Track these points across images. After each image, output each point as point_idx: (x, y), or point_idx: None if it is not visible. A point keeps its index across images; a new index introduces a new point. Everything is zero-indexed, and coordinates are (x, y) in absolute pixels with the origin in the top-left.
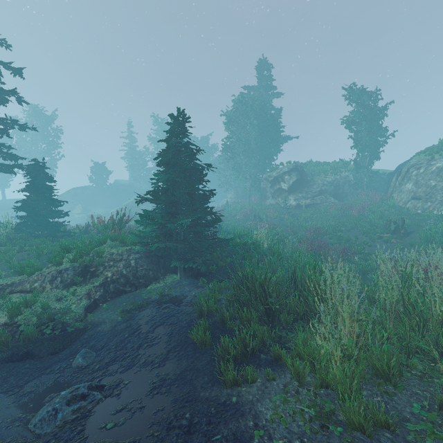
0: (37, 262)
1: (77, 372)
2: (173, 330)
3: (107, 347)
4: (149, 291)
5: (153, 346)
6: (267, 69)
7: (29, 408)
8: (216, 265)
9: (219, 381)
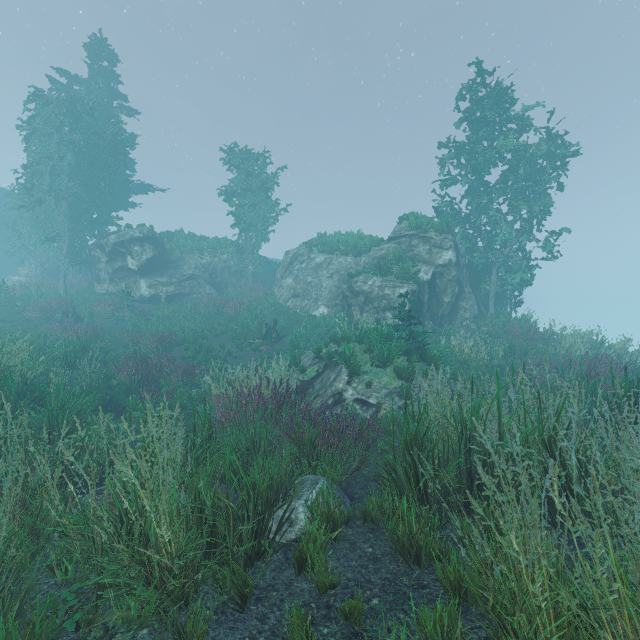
0: None
1: None
2: None
3: None
4: None
5: None
6: (109, 59)
7: None
8: None
9: None
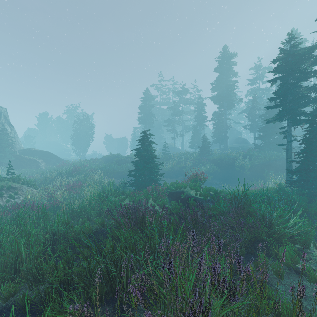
0: None
1: None
2: None
3: None
4: None
5: None
6: None
7: None
8: None
9: None
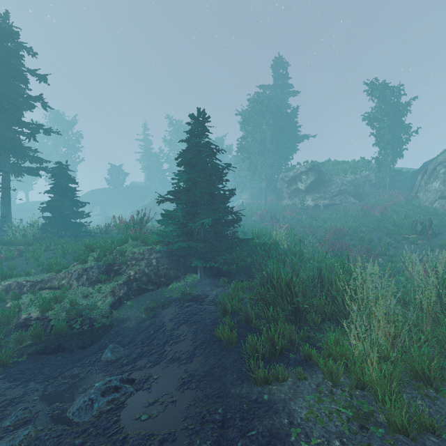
0: (63, 261)
1: (107, 365)
2: (197, 328)
3: (134, 343)
4: (171, 290)
5: (178, 343)
6: (283, 67)
7: (65, 397)
8: (236, 265)
9: (248, 379)
